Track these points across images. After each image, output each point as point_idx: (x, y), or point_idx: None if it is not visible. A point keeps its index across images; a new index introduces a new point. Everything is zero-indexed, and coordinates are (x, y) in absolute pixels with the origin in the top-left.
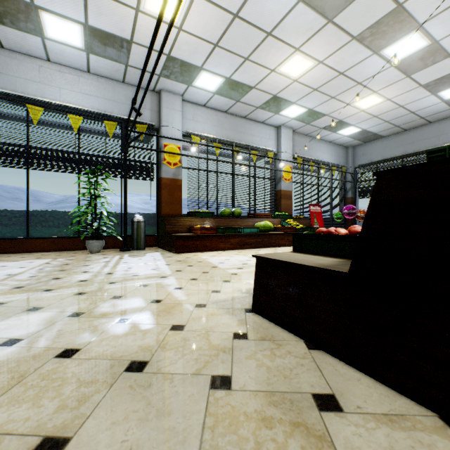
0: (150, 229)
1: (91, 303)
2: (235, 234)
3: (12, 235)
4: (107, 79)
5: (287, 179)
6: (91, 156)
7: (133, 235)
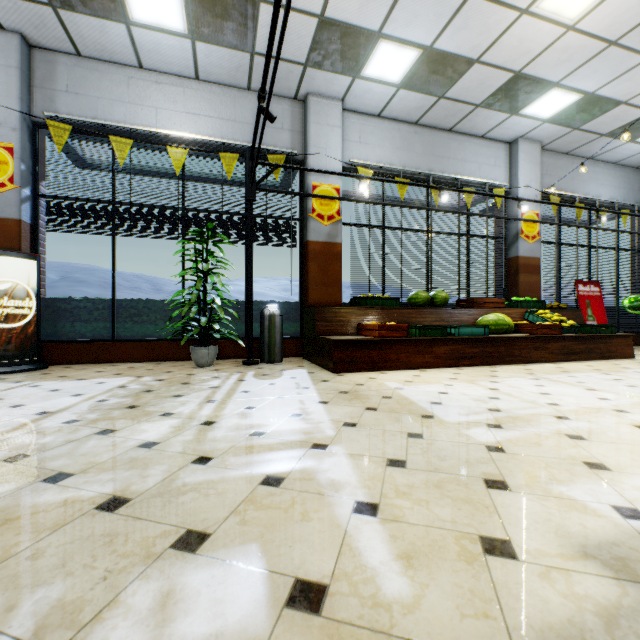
0: (289, 327)
1: (106, 571)
2: (443, 338)
3: (93, 336)
4: (225, 87)
5: (530, 236)
6: (200, 211)
7: (262, 337)
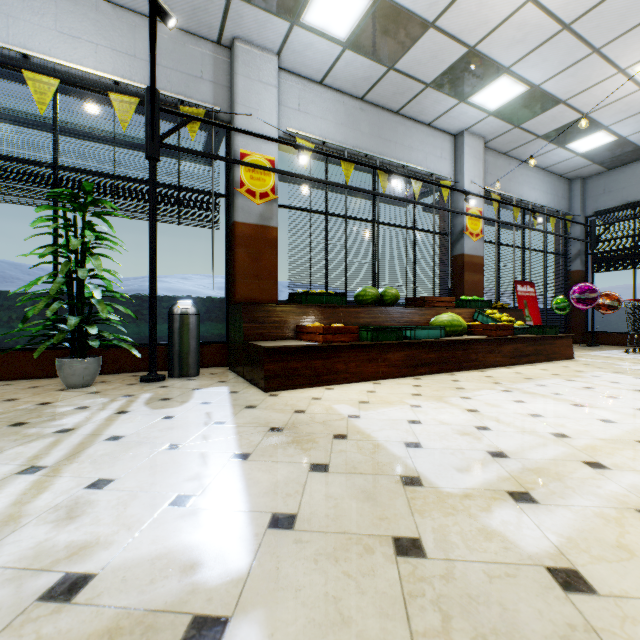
0: (212, 330)
1: None
2: (398, 342)
3: None
4: (120, 9)
5: (474, 234)
6: (79, 170)
7: (171, 343)
